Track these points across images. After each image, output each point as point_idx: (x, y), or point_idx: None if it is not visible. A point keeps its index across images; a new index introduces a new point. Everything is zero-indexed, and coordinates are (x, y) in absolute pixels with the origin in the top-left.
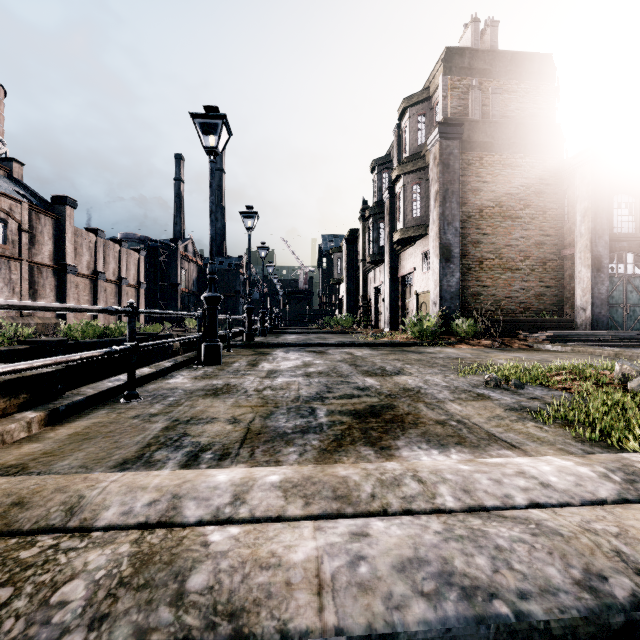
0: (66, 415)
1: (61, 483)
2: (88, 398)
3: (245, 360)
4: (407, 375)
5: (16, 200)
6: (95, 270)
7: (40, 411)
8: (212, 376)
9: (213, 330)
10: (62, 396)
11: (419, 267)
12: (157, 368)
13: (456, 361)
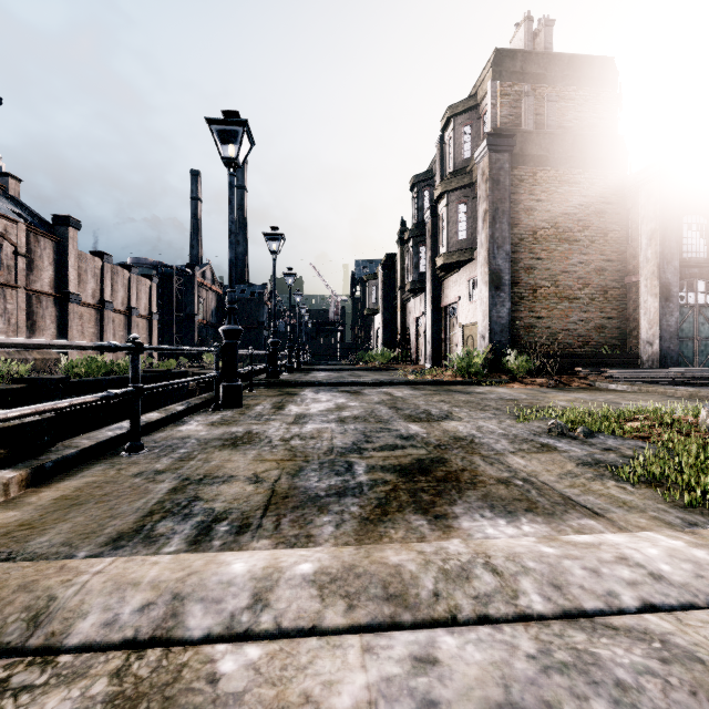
0: (54, 473)
1: (28, 576)
2: (82, 451)
3: (269, 402)
4: (456, 420)
5: (12, 220)
6: (101, 299)
7: (21, 469)
8: (231, 422)
9: (233, 368)
10: (50, 449)
11: (465, 296)
12: (167, 413)
13: (510, 403)
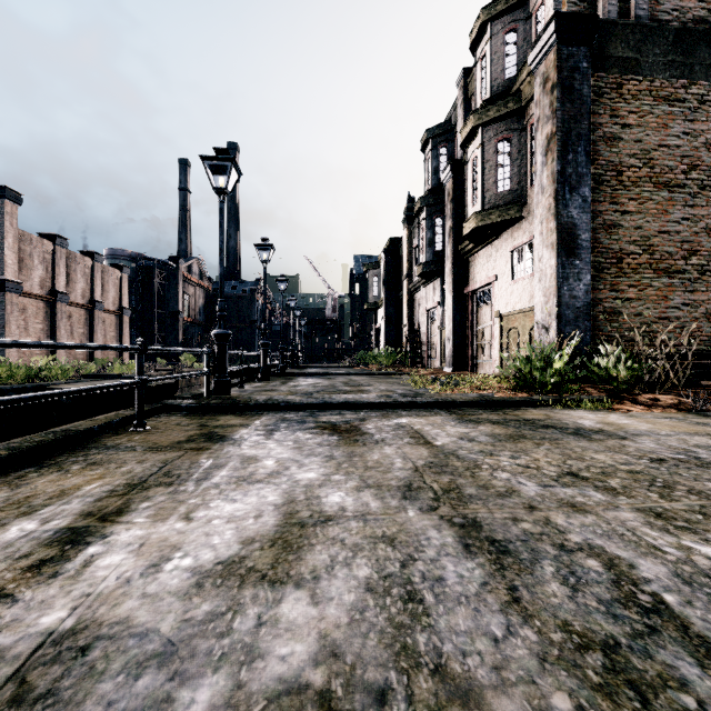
0: None
1: None
2: None
3: (107, 484)
4: None
5: None
6: (53, 289)
7: None
8: None
9: None
10: None
11: (505, 273)
12: None
13: None
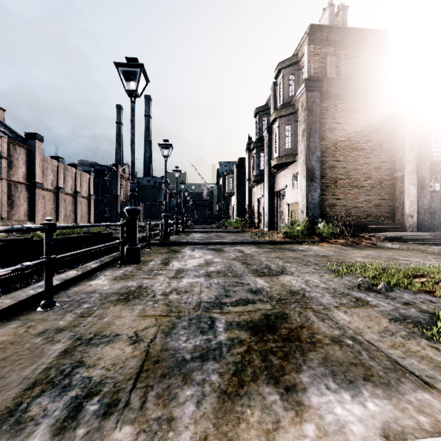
0: None
1: None
2: (2, 311)
3: (160, 258)
4: (290, 275)
5: None
6: (57, 186)
7: None
8: (129, 276)
9: (133, 236)
10: None
11: (290, 185)
12: (83, 270)
13: (324, 259)
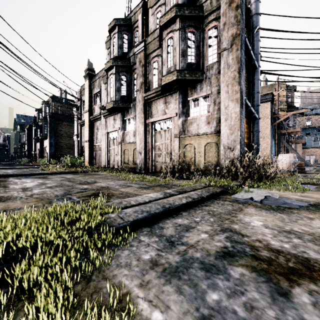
0: None
1: None
2: None
3: None
4: None
5: None
6: None
7: None
8: None
9: None
10: None
11: (47, 146)
12: None
13: None
